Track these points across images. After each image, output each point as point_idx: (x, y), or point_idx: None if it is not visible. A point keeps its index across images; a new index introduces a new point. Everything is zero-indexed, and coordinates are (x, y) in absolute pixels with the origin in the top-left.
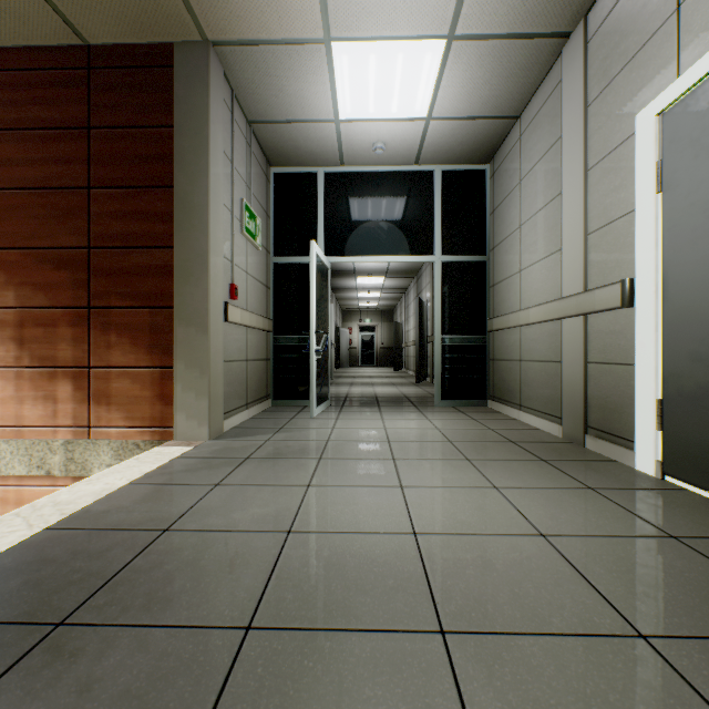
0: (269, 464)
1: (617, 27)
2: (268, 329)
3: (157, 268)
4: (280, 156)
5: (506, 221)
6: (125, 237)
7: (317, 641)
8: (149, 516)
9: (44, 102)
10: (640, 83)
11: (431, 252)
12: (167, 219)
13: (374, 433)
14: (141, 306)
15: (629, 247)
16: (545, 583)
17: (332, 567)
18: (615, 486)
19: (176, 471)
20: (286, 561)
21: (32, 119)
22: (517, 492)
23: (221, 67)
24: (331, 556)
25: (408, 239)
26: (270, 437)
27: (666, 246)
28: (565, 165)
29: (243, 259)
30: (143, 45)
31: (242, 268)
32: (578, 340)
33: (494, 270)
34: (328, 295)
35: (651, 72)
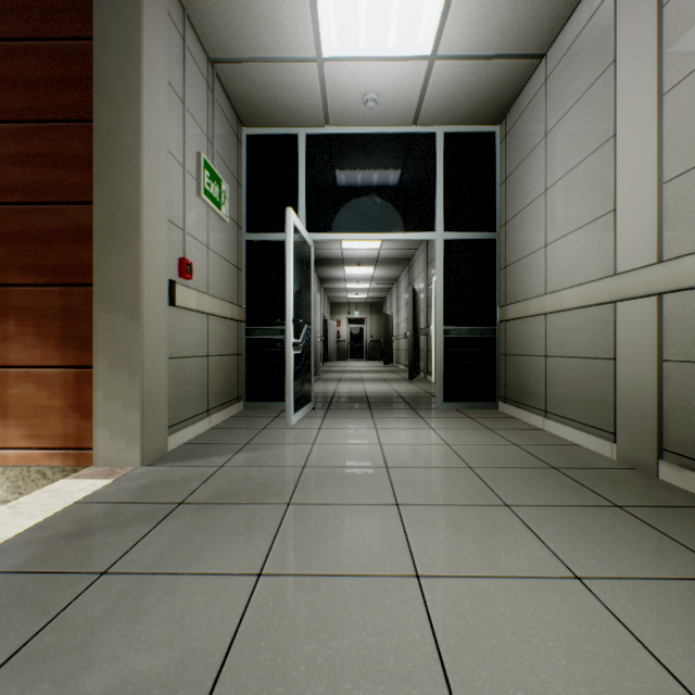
0: (209, 518)
1: None
2: (239, 318)
3: (72, 232)
4: (253, 112)
5: (525, 187)
6: (28, 189)
7: None
8: None
9: None
10: None
11: (432, 228)
12: (85, 165)
13: (367, 453)
14: (49, 283)
15: None
16: None
17: None
18: None
19: (55, 535)
20: None
21: None
22: (622, 592)
23: None
24: None
25: (404, 213)
26: (228, 459)
27: None
28: (622, 96)
29: (201, 230)
30: None
31: (200, 241)
32: (647, 330)
33: (507, 249)
34: (311, 278)
35: None
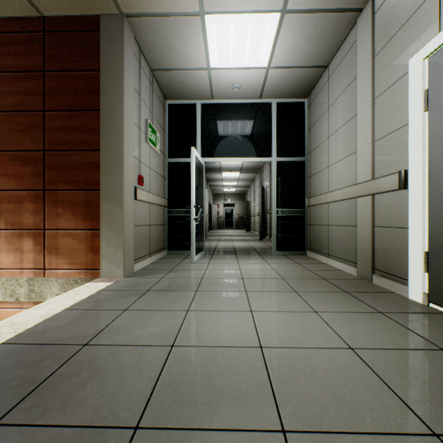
0: (162, 295)
1: (395, 2)
2: (164, 205)
3: (89, 164)
4: (172, 93)
5: (319, 134)
6: (68, 143)
7: (188, 440)
8: (75, 334)
9: (15, 54)
10: (412, 38)
11: (270, 155)
12: (96, 132)
13: (233, 273)
14: (78, 189)
15: (404, 149)
16: (357, 387)
17: (202, 375)
18: (397, 311)
19: (99, 300)
20: (169, 369)
21: (6, 65)
22: (331, 315)
23: (132, 31)
24: (201, 365)
25: (255, 147)
26: (164, 275)
27: (431, 147)
28: (359, 96)
29: (147, 159)
30: (80, 17)
31: (146, 165)
32: (368, 212)
33: (311, 167)
34: (203, 183)
35: (420, 30)
